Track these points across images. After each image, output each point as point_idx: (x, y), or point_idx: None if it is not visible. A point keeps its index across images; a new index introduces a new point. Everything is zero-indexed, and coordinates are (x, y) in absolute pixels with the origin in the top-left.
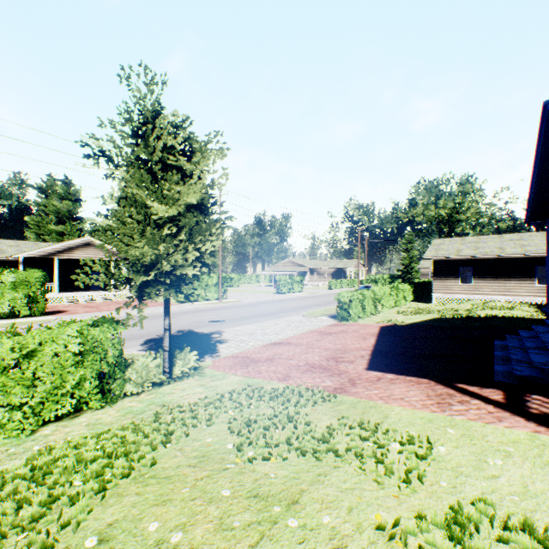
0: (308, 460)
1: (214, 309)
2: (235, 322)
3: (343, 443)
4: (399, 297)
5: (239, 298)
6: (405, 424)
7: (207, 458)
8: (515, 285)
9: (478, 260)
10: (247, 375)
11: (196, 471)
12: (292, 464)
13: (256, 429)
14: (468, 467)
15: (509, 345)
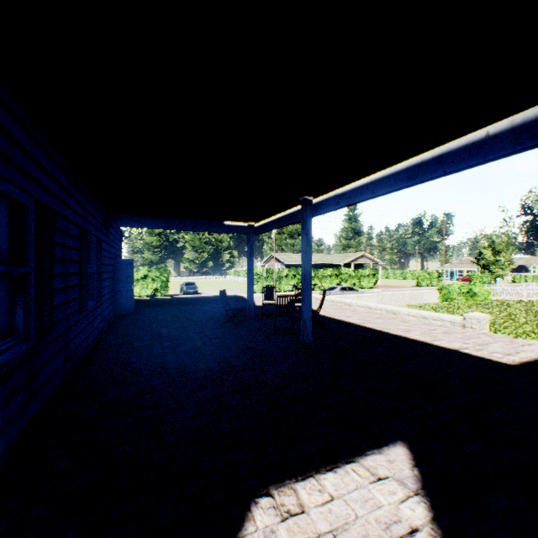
0: None
1: None
2: None
3: None
4: None
5: None
6: None
7: None
8: None
9: None
10: None
11: None
12: None
13: None
14: None
15: None
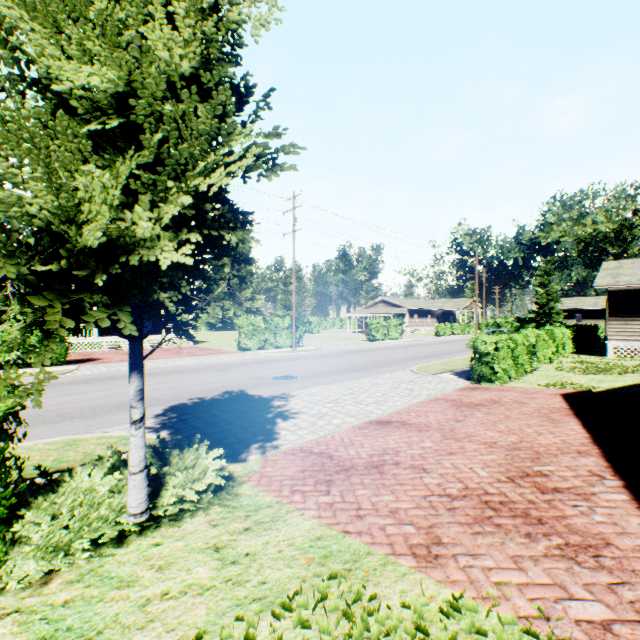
0: None
1: (283, 359)
2: (311, 379)
3: None
4: (556, 346)
5: (319, 346)
6: None
7: None
8: None
9: None
10: (328, 520)
11: None
12: None
13: None
14: None
15: None
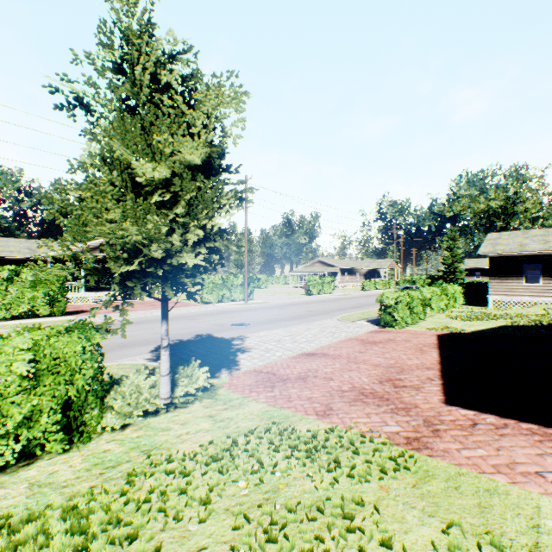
0: None
1: (238, 310)
2: (260, 325)
3: None
4: (448, 299)
5: (266, 300)
6: None
7: None
8: None
9: (548, 256)
10: (272, 402)
11: None
12: None
13: None
14: None
15: None
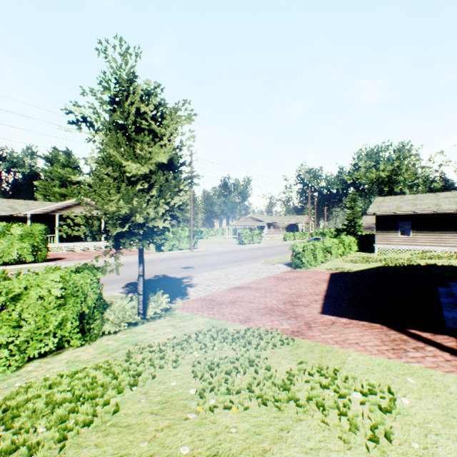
0: (269, 410)
1: (186, 257)
2: (203, 268)
3: (304, 391)
4: (345, 247)
5: (208, 248)
6: (363, 370)
7: (169, 404)
8: (450, 237)
9: (416, 215)
10: (212, 316)
11: (158, 420)
12: (253, 415)
13: (219, 373)
14: (437, 424)
15: (455, 292)
